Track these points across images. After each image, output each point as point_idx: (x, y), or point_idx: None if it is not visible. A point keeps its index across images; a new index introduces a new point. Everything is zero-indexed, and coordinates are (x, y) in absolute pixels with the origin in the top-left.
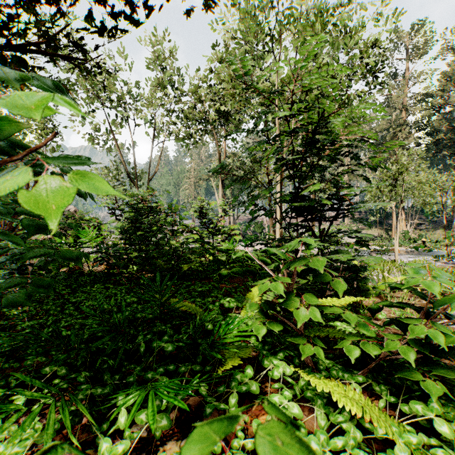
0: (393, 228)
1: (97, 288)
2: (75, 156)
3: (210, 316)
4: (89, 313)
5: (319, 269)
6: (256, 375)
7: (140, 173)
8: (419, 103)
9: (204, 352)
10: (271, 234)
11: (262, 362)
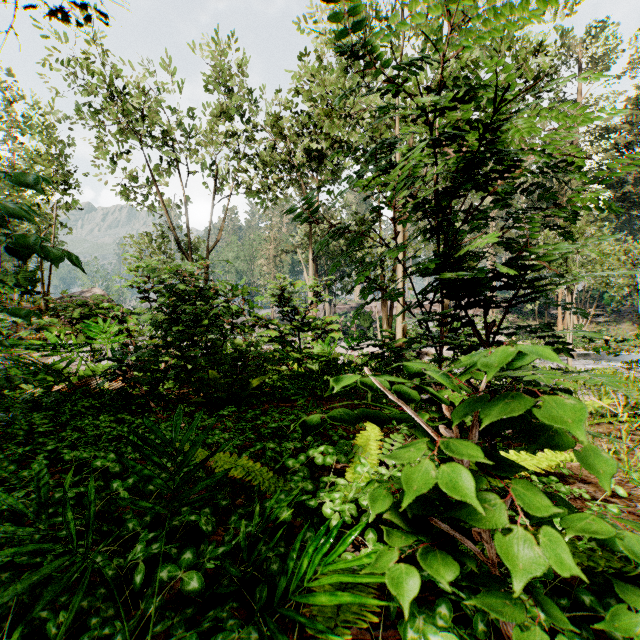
0: (559, 321)
1: (102, 422)
2: (19, 178)
3: (289, 487)
4: (14, 508)
5: (574, 433)
6: (382, 635)
7: (196, 241)
8: (595, 142)
9: (260, 637)
10: (388, 330)
11: (403, 636)
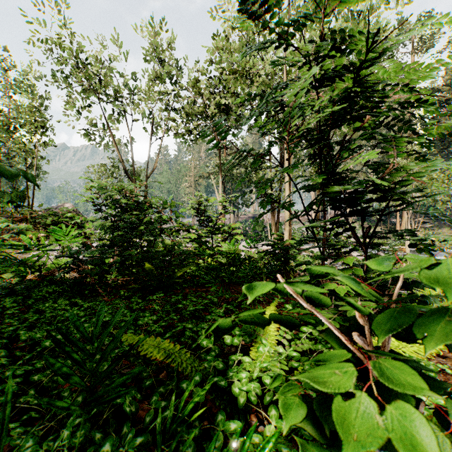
0: (397, 227)
1: (59, 305)
2: None
3: (203, 366)
4: None
5: None
6: None
7: (138, 170)
8: None
9: None
10: (277, 233)
11: None
